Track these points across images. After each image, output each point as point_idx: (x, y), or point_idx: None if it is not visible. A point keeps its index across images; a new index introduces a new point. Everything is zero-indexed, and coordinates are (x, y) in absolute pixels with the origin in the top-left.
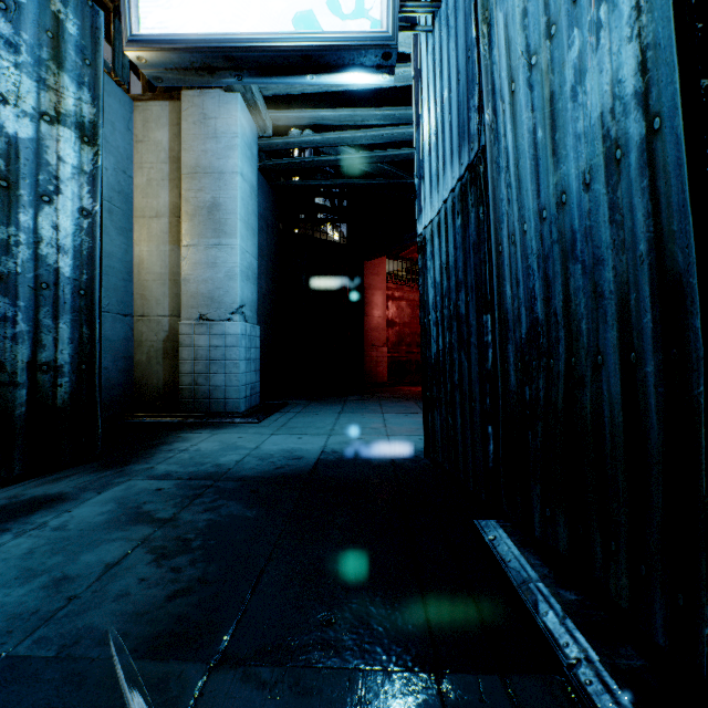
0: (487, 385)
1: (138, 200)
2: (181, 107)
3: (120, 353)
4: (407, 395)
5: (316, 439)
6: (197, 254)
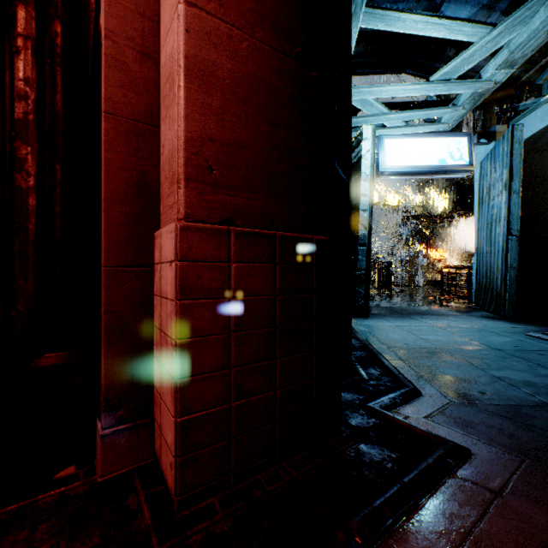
0: None
1: None
2: None
3: None
4: None
5: (435, 324)
6: None
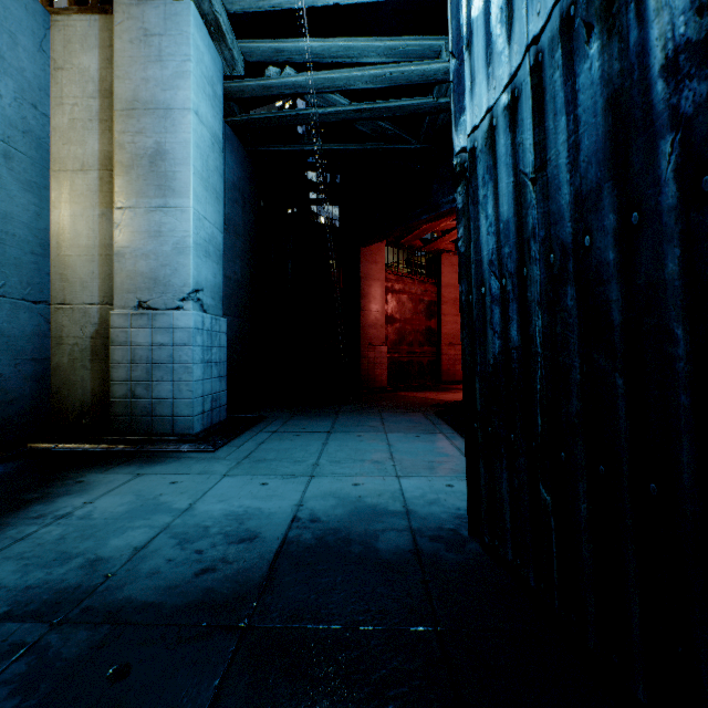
0: None
1: (57, 148)
2: (114, 20)
3: (25, 353)
4: (412, 404)
5: (289, 487)
6: (135, 220)
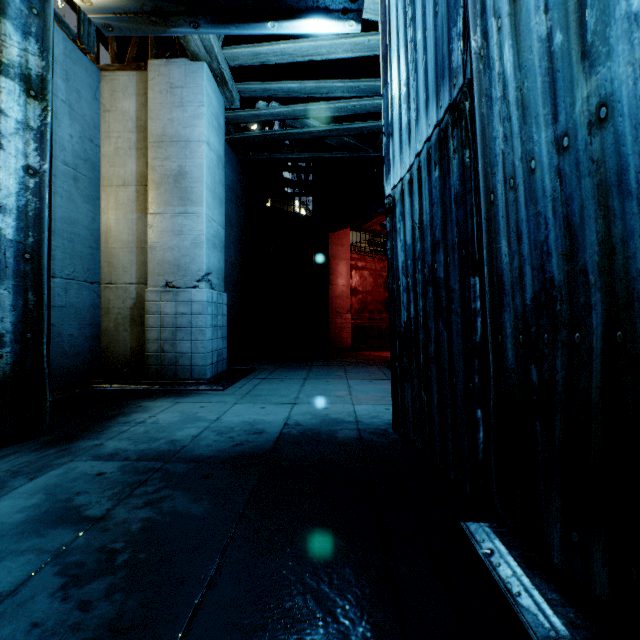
0: (475, 361)
1: (106, 169)
2: (148, 77)
3: (86, 320)
4: (370, 360)
5: (280, 409)
6: (163, 222)
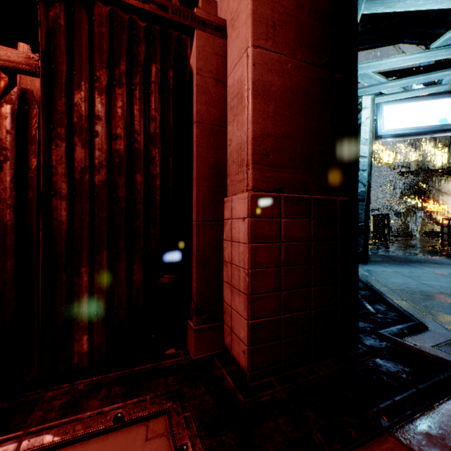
0: None
1: None
2: None
3: None
4: None
5: (436, 271)
6: None
